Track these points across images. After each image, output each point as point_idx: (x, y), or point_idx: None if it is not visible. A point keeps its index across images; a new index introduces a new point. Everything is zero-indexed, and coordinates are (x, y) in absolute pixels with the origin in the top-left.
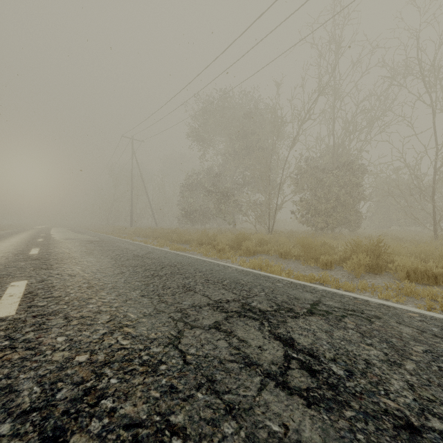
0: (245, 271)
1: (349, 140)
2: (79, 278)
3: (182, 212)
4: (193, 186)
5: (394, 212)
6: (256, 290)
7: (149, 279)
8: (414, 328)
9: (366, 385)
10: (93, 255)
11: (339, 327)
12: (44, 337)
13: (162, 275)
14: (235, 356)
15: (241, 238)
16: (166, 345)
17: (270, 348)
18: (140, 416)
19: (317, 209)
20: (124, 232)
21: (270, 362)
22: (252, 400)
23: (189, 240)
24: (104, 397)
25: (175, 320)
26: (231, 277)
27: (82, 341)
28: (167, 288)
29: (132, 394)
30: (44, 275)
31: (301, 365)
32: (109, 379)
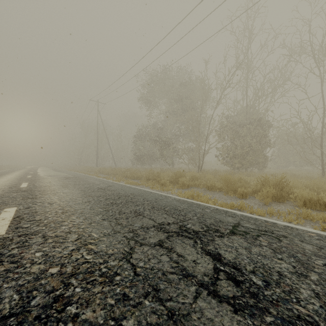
0: (181, 200)
1: (259, 103)
2: (56, 205)
3: (134, 156)
4: (142, 137)
5: (291, 156)
6: (190, 215)
7: (109, 206)
8: (314, 245)
9: (281, 294)
10: (68, 188)
11: (255, 245)
12: (26, 252)
13: (119, 203)
14: (175, 269)
15: (178, 175)
16: (120, 259)
17: (202, 262)
18: (98, 321)
19: (234, 153)
20: (92, 171)
21: (203, 274)
22: (189, 307)
23: (139, 177)
24: (69, 304)
25: (128, 239)
26: (171, 205)
27: (55, 256)
28: (123, 214)
29: (92, 302)
30: (30, 203)
31: (227, 276)
32: (74, 288)
